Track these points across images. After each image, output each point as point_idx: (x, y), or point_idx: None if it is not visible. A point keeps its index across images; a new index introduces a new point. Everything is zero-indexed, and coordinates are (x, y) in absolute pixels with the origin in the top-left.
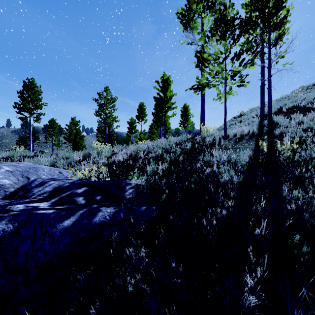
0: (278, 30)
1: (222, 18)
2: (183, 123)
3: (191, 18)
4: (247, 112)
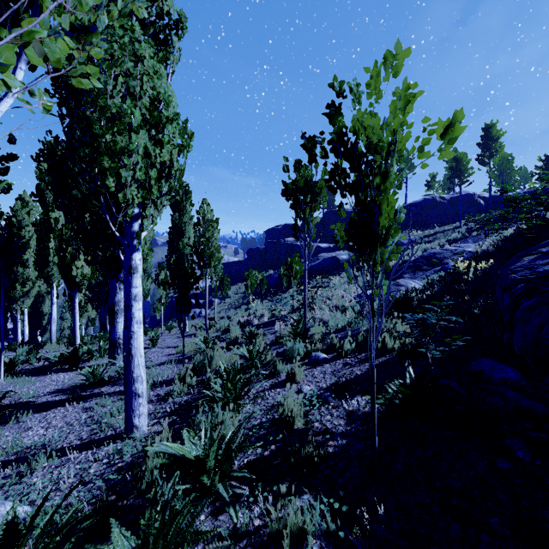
0: None
1: None
2: None
3: None
4: None
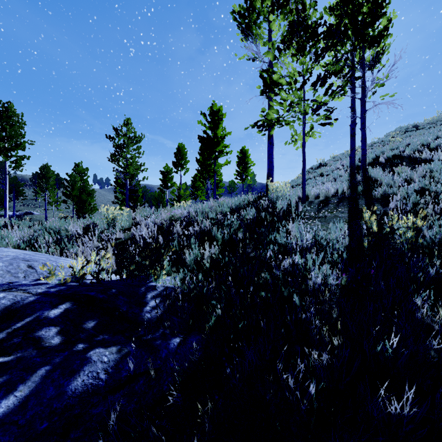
0: (376, 47)
1: (300, 23)
2: (240, 175)
3: (254, 21)
4: (329, 161)
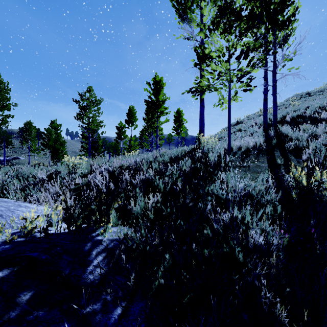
0: (285, 30)
1: (228, 7)
2: (176, 129)
3: (189, 7)
4: (244, 119)
